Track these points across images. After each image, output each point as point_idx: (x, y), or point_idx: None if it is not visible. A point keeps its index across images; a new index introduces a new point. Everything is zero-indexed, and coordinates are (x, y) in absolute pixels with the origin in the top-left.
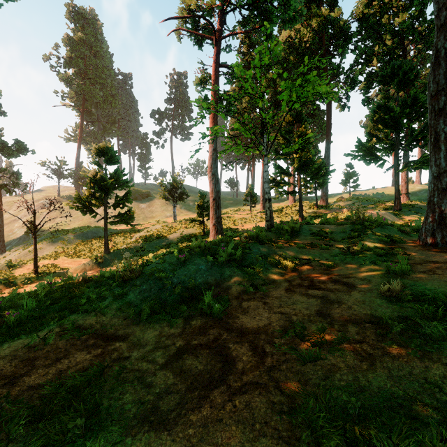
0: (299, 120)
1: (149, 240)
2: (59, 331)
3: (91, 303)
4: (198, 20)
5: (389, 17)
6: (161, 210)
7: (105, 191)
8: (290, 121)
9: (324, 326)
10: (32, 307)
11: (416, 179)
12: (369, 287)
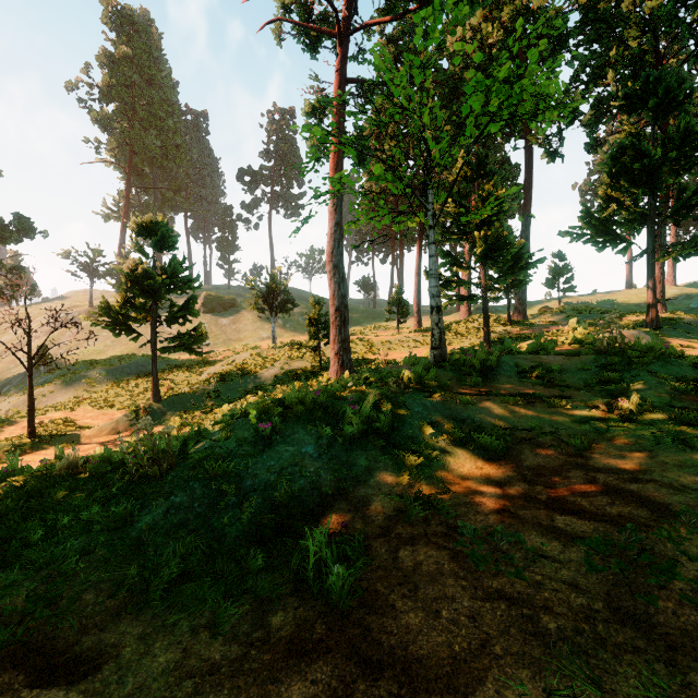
0: (484, 173)
1: (229, 379)
2: None
3: (52, 540)
4: (309, 6)
5: (633, 1)
6: (253, 328)
7: (153, 296)
8: (468, 175)
9: (661, 679)
10: None
11: (668, 277)
12: None
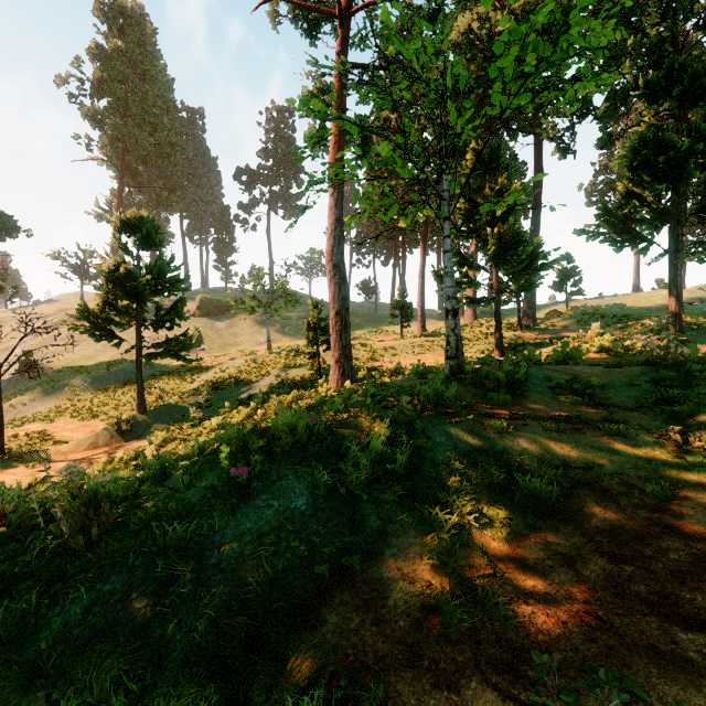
0: (496, 167)
1: (221, 387)
2: None
3: None
4: None
5: None
6: (251, 332)
7: (138, 299)
8: (479, 168)
9: None
10: None
11: None
12: None
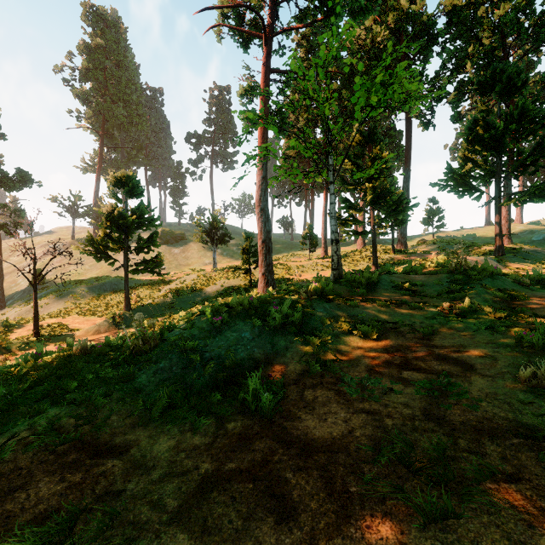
0: (373, 140)
1: (182, 294)
2: (25, 437)
3: (84, 389)
4: (242, 14)
5: (486, 9)
6: (198, 256)
7: (126, 232)
8: (361, 141)
9: (442, 441)
10: None
11: (516, 216)
12: (497, 369)
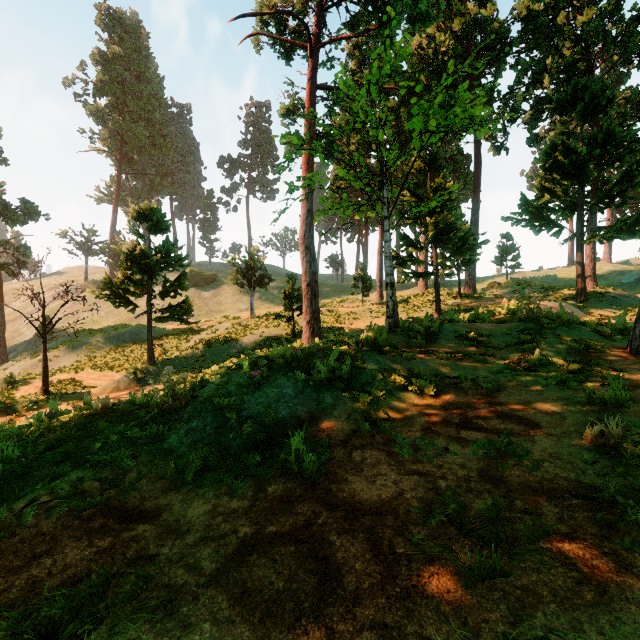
0: (435, 167)
1: (214, 345)
2: (46, 502)
3: (108, 450)
4: (284, 21)
5: (567, 15)
6: (233, 301)
7: (149, 273)
8: (422, 168)
9: (497, 502)
10: (13, 457)
11: (604, 255)
12: (564, 427)
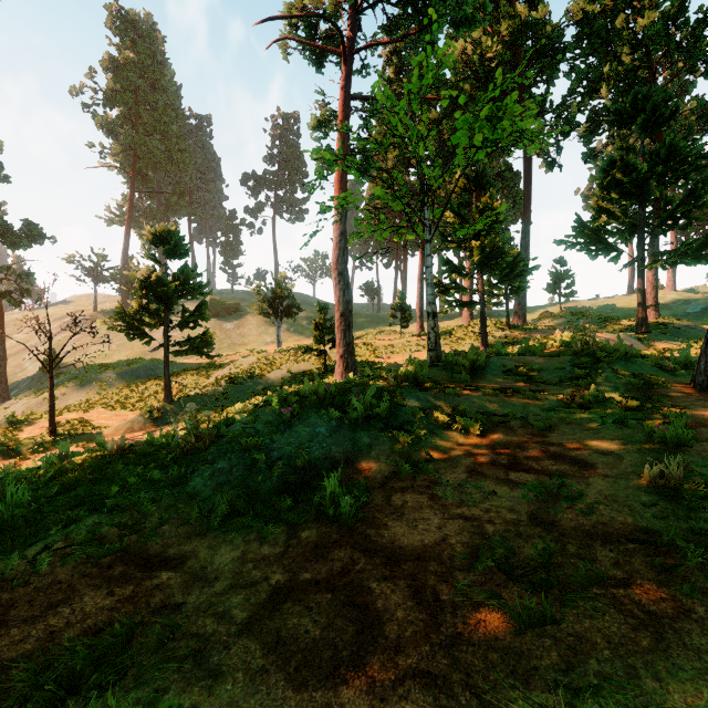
0: (482, 185)
1: (237, 381)
2: (61, 548)
3: (126, 494)
4: (315, 24)
5: (627, 17)
6: (258, 333)
7: (166, 302)
8: (467, 186)
9: (548, 547)
10: (23, 501)
11: (668, 282)
12: (621, 468)
